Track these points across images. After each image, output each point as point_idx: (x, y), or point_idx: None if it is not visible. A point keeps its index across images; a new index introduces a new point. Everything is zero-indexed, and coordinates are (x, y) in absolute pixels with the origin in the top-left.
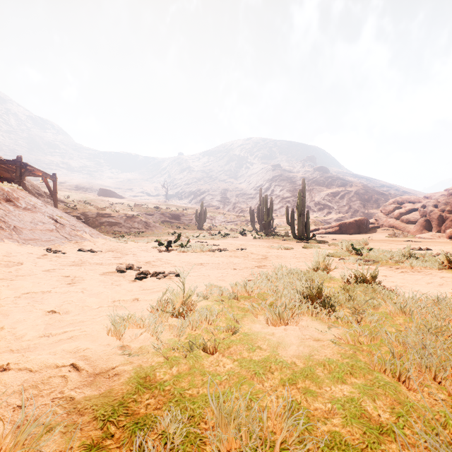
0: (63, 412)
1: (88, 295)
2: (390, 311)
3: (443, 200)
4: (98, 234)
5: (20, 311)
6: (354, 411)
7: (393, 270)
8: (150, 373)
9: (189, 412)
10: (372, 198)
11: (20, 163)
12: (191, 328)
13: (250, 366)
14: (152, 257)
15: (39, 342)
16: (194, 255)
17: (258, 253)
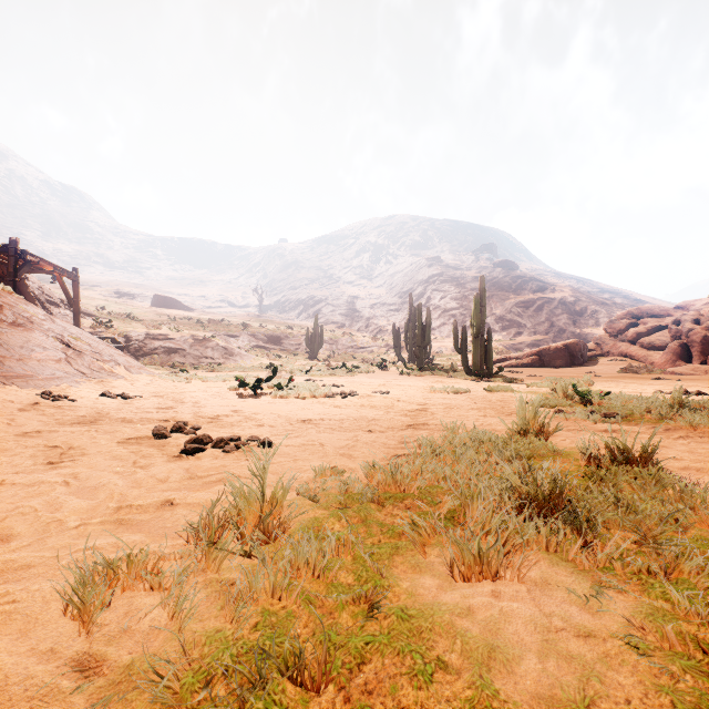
0: None
1: (76, 491)
2: None
3: None
4: (141, 368)
5: None
6: None
7: (661, 434)
8: None
9: None
10: (587, 311)
11: (15, 250)
12: (270, 593)
13: None
14: (225, 407)
15: None
16: (299, 403)
17: (411, 401)
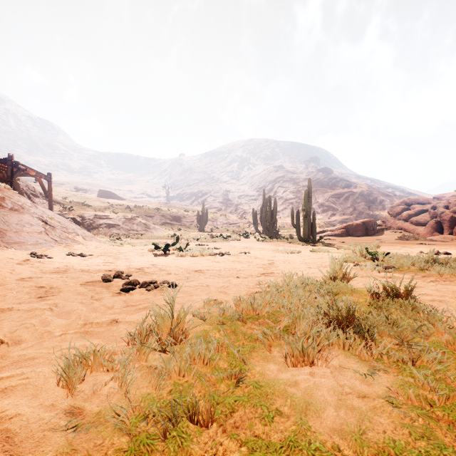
0: None
1: (57, 314)
2: (447, 342)
3: (455, 201)
4: (92, 237)
5: None
6: None
7: (420, 279)
8: None
9: None
10: (377, 200)
11: (12, 162)
12: (178, 373)
13: None
14: (146, 262)
15: None
16: (193, 260)
17: (263, 258)
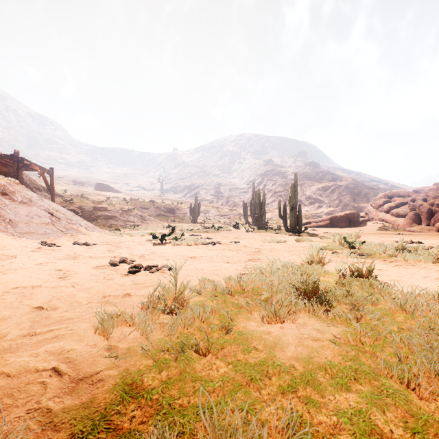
0: (37, 427)
1: (79, 290)
2: (389, 308)
3: (432, 194)
4: (94, 228)
5: (6, 307)
6: (364, 426)
7: (387, 264)
8: (137, 379)
9: (178, 427)
10: (362, 193)
11: (18, 158)
12: (182, 326)
13: (245, 370)
14: (146, 250)
15: (21, 341)
16: (188, 248)
17: (252, 247)
